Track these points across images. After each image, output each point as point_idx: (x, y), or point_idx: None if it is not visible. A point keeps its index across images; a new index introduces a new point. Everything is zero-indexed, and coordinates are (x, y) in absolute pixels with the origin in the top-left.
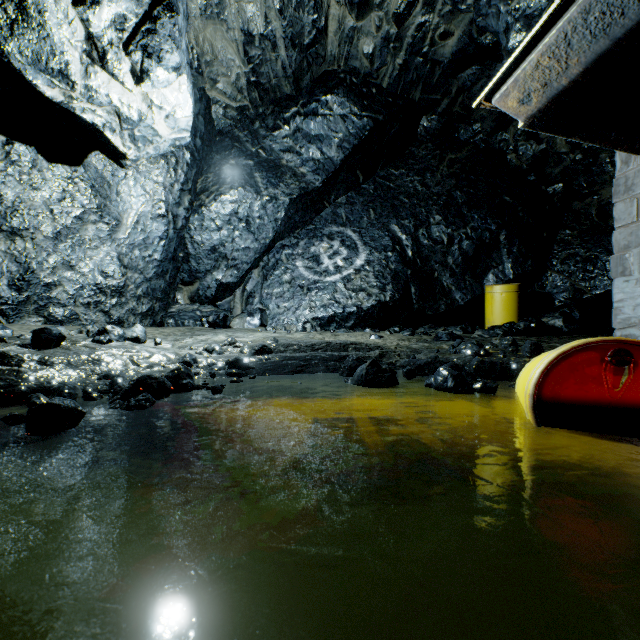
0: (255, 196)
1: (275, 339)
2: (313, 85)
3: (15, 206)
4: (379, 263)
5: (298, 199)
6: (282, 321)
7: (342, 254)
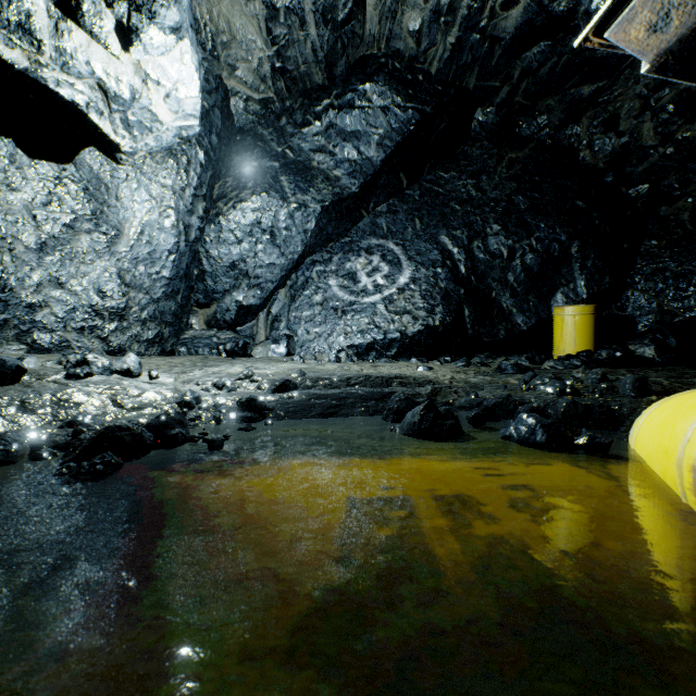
0: (281, 203)
1: (301, 372)
2: (349, 72)
3: None
4: (426, 281)
5: (331, 207)
6: (312, 349)
7: (383, 271)
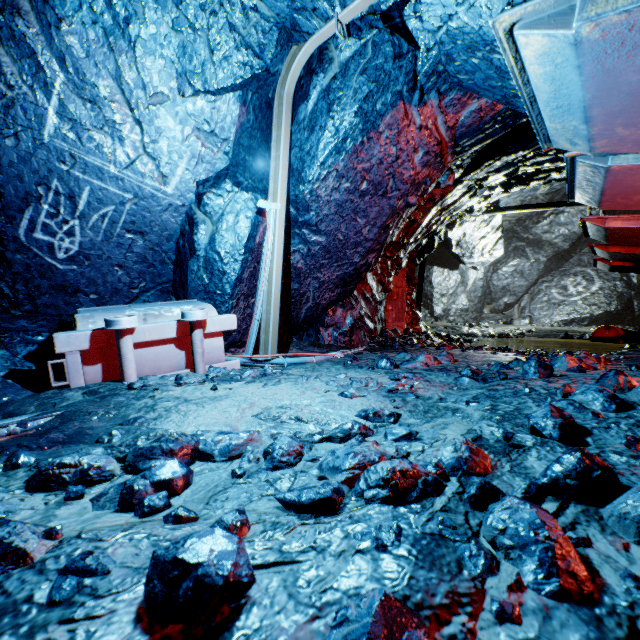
0: (525, 261)
1: (535, 328)
2: (561, 198)
3: (443, 287)
4: (608, 289)
5: (552, 257)
6: (541, 322)
7: (582, 284)
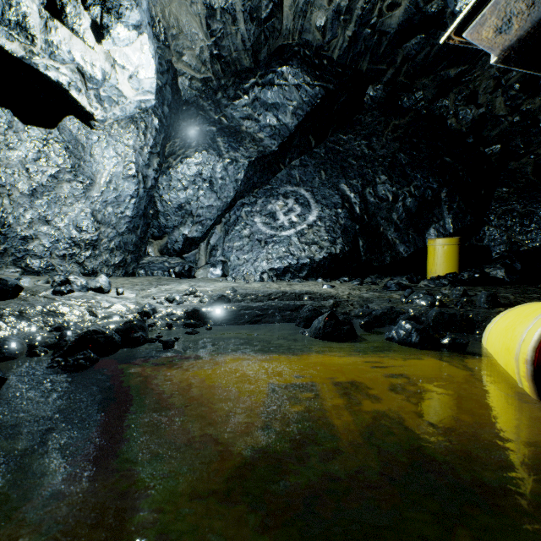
0: (217, 159)
1: (233, 289)
2: (270, 58)
3: None
4: (330, 219)
5: (256, 161)
6: (242, 271)
7: (296, 211)
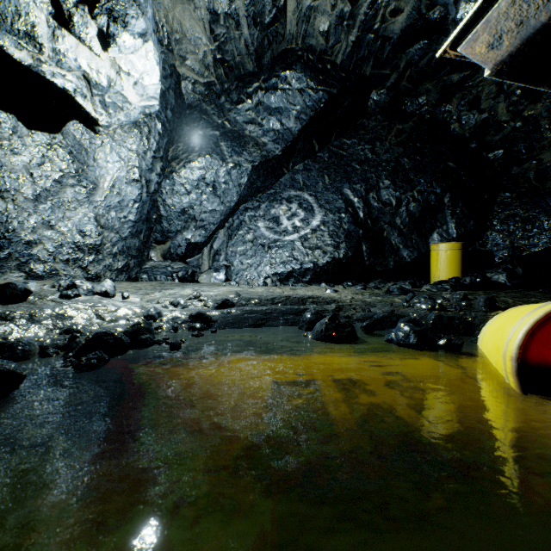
0: (221, 163)
1: (237, 293)
2: (273, 62)
3: None
4: (333, 223)
5: (260, 166)
6: (245, 276)
7: (299, 215)
